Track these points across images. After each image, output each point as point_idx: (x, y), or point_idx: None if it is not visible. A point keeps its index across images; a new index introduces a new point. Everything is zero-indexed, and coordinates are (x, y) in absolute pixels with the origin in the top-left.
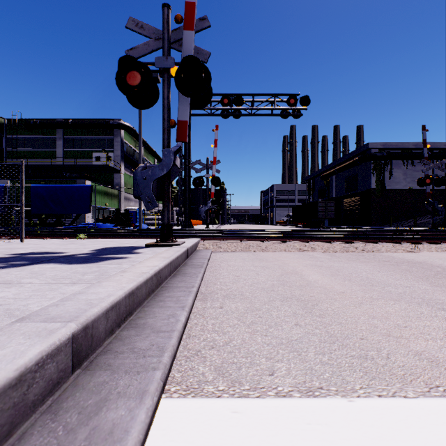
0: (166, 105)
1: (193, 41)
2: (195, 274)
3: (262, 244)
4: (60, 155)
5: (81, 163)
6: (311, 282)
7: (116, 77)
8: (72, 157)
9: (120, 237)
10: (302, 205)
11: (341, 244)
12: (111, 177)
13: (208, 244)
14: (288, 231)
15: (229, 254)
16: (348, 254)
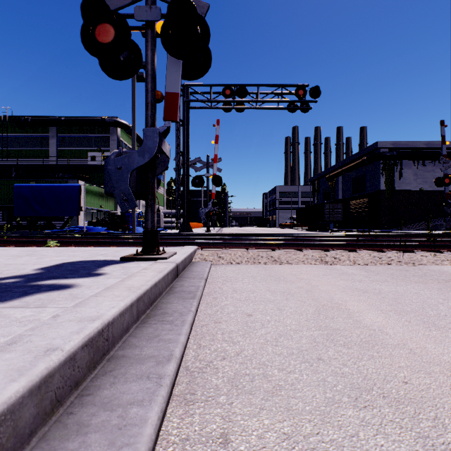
0: (149, 71)
1: None
2: (181, 315)
3: (273, 253)
4: (54, 155)
5: (76, 163)
6: (375, 332)
7: (82, 31)
8: (65, 156)
9: (100, 245)
10: (307, 207)
11: (369, 253)
12: None
13: (206, 253)
14: (297, 236)
15: (233, 267)
16: (386, 268)
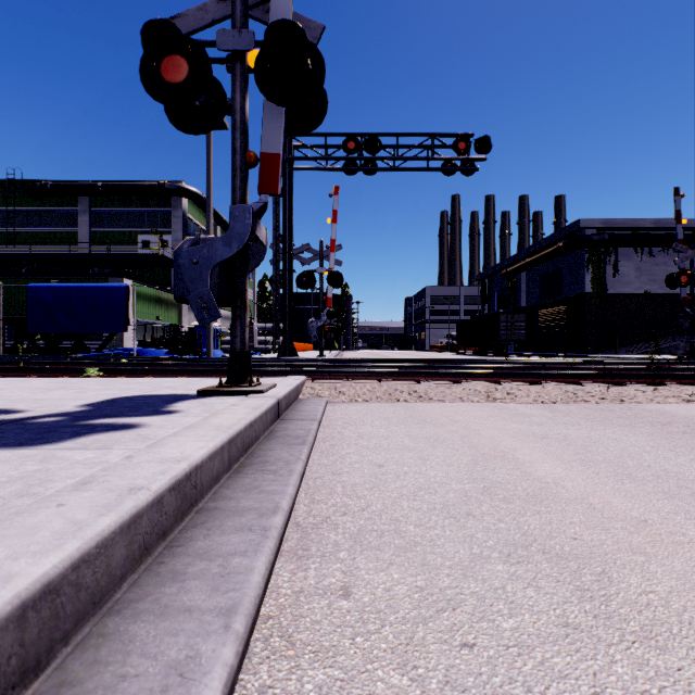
0: (238, 123)
1: (290, 1)
2: (287, 464)
3: (418, 387)
4: (85, 239)
5: (119, 251)
6: (548, 485)
7: (141, 66)
8: (103, 242)
9: (163, 375)
10: (472, 319)
11: (560, 386)
12: (167, 274)
13: (320, 387)
14: (456, 362)
15: (359, 406)
16: (580, 408)
